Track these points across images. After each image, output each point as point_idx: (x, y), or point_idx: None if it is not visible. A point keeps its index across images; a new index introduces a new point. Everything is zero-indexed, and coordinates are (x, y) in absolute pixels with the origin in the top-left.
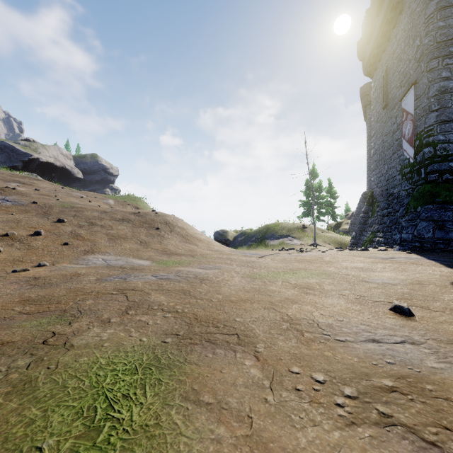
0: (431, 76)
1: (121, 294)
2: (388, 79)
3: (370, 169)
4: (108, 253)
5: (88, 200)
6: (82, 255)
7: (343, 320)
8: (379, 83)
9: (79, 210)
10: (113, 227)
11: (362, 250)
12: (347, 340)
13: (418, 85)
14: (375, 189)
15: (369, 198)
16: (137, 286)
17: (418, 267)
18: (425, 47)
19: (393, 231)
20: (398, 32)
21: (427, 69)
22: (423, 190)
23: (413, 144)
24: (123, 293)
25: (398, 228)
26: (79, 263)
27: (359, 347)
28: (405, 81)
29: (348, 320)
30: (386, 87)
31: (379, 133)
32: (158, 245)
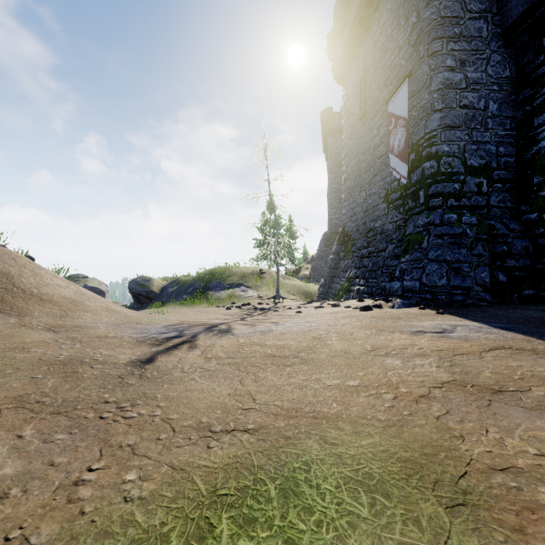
0: (434, 63)
1: None
2: (367, 80)
3: (331, 206)
4: None
5: None
6: None
7: None
8: (353, 89)
9: None
10: None
11: (362, 308)
12: None
13: (414, 77)
14: (348, 224)
15: (340, 235)
16: None
17: None
18: (425, 23)
19: (381, 276)
20: (383, 15)
21: (429, 53)
22: (428, 219)
23: (406, 159)
24: None
25: (387, 272)
26: None
27: None
28: (393, 76)
29: None
30: (364, 90)
31: (354, 152)
32: None
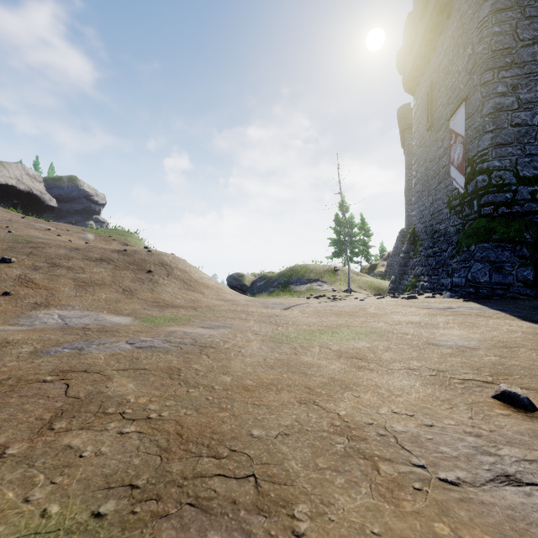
0: (485, 91)
1: (60, 380)
2: (434, 96)
3: (408, 203)
4: (71, 306)
5: (57, 234)
6: (28, 311)
7: (433, 424)
8: (422, 101)
9: (38, 246)
10: (85, 269)
11: (409, 297)
12: (461, 478)
13: (470, 101)
14: (417, 225)
15: (410, 236)
16: (95, 363)
17: (488, 320)
18: (478, 56)
19: (441, 274)
20: (446, 40)
21: (481, 82)
22: (477, 226)
23: (463, 171)
24: (64, 379)
25: (446, 270)
26: (19, 323)
27: (493, 502)
28: (453, 97)
29: (441, 425)
30: (430, 105)
31: (422, 159)
32: (148, 294)
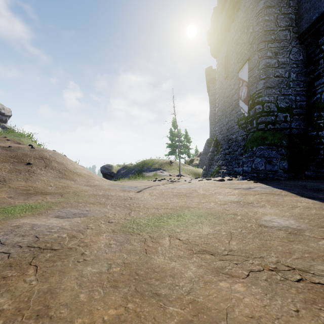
0: (260, 54)
1: None
2: (229, 58)
3: (211, 124)
4: None
5: None
6: None
7: None
8: (221, 62)
9: None
10: None
11: (220, 180)
12: None
13: (251, 60)
14: (219, 135)
15: (214, 142)
16: None
17: (283, 198)
18: (256, 33)
19: (234, 165)
20: (236, 25)
21: (258, 49)
22: (257, 135)
23: (247, 103)
24: None
25: (237, 162)
26: None
27: None
28: (241, 58)
29: None
30: (227, 63)
31: (222, 96)
32: (21, 183)
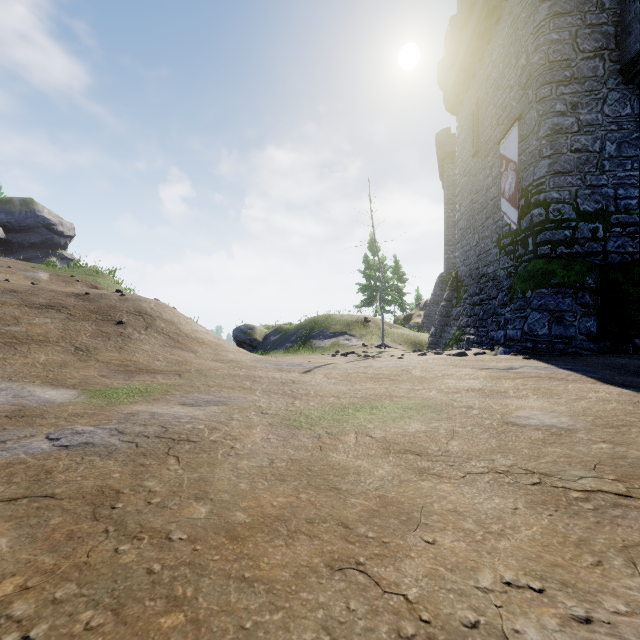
0: (542, 109)
1: None
2: (480, 115)
3: (448, 244)
4: None
5: None
6: None
7: (589, 614)
8: (466, 122)
9: None
10: (21, 320)
11: (457, 354)
12: None
13: (524, 121)
14: (461, 268)
15: (452, 280)
16: None
17: (566, 384)
18: (533, 68)
19: (490, 325)
20: (495, 50)
21: (537, 98)
22: (534, 268)
23: (516, 204)
24: None
25: (496, 321)
26: None
27: None
28: (504, 116)
29: (606, 617)
30: (476, 126)
31: (467, 190)
32: (113, 355)
